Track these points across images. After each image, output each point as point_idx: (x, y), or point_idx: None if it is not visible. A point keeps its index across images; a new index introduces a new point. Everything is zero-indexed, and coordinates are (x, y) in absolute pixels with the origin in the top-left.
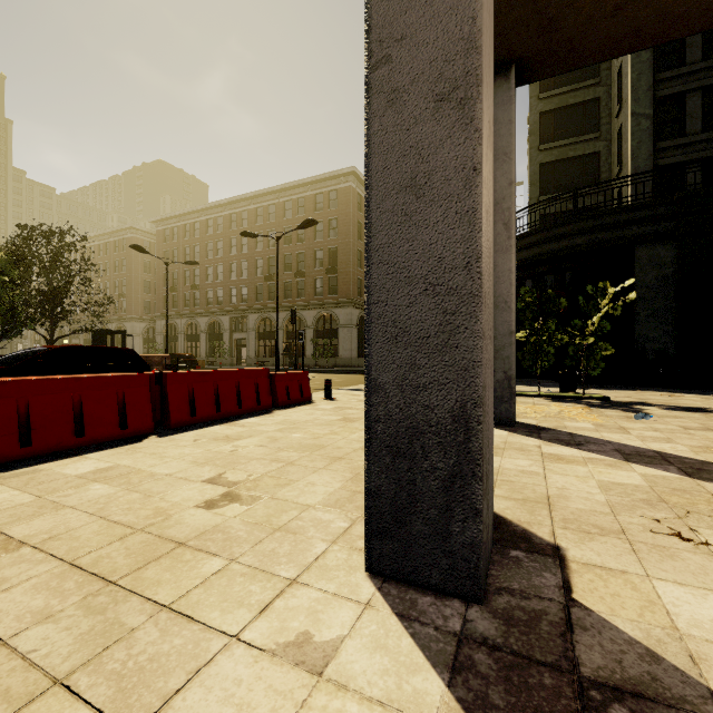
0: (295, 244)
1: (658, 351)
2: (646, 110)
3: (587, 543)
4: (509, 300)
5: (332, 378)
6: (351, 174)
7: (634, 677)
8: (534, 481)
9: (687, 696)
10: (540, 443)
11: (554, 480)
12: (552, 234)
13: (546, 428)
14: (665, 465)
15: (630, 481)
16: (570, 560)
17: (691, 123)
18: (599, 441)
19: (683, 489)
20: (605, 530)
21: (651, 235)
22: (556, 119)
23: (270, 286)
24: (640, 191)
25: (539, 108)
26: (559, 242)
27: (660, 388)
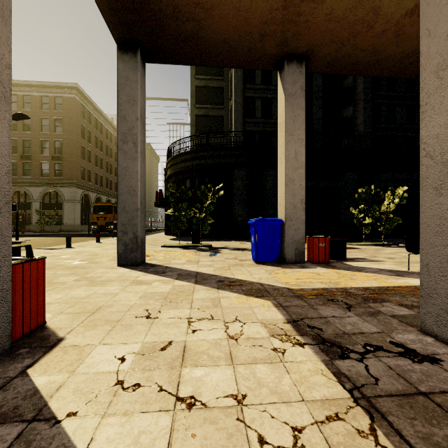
0: (21, 132)
1: (242, 221)
2: (240, 101)
3: (87, 332)
4: (137, 189)
5: (46, 240)
6: (75, 88)
7: (0, 413)
8: (104, 299)
9: (24, 412)
10: (141, 275)
11: (118, 296)
12: (197, 155)
13: (157, 265)
14: (192, 279)
15: (162, 290)
16: (59, 346)
17: (257, 113)
18: (176, 270)
19: (183, 290)
20: (109, 322)
21: (239, 163)
22: (204, 92)
23: None
24: (238, 140)
25: (195, 83)
26: (200, 160)
27: (242, 239)
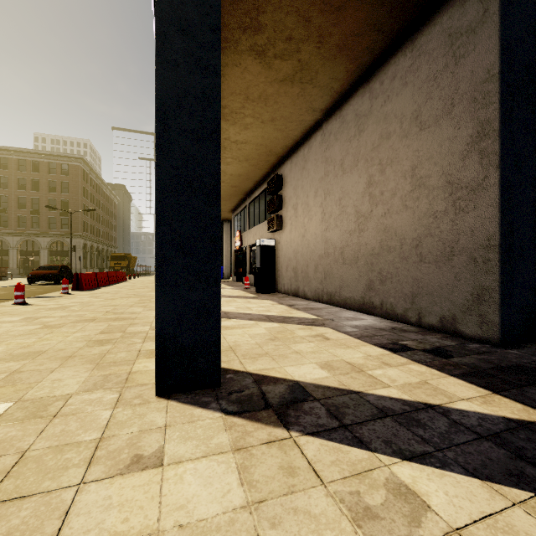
0: (30, 191)
1: None
2: None
3: None
4: None
5: None
6: (80, 159)
7: None
8: None
9: None
10: None
11: None
12: None
13: None
14: None
15: None
16: None
17: None
18: None
19: None
20: None
21: None
22: None
23: (1, 216)
24: None
25: None
26: None
27: None
